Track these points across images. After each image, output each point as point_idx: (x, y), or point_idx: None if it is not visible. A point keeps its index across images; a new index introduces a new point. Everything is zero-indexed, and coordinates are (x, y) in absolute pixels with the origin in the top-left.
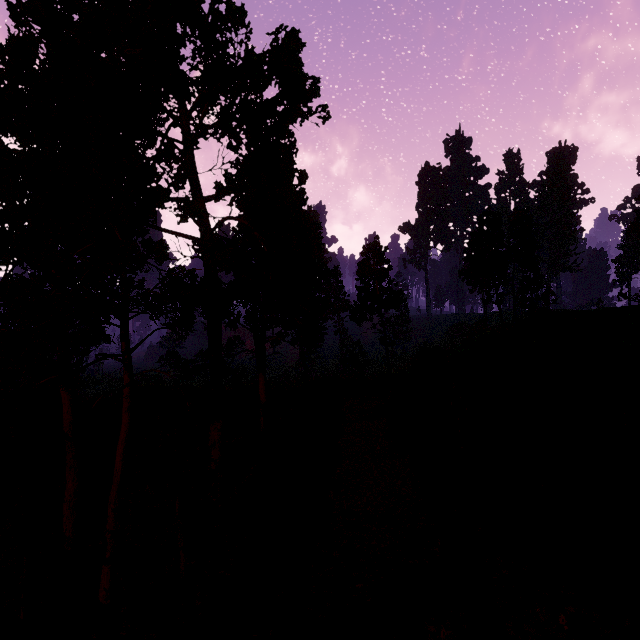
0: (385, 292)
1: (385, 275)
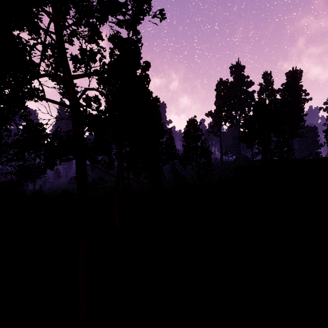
0: (199, 148)
1: (199, 138)
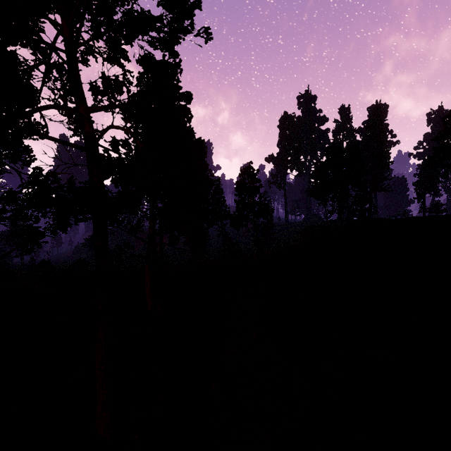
0: (257, 204)
1: (257, 191)
